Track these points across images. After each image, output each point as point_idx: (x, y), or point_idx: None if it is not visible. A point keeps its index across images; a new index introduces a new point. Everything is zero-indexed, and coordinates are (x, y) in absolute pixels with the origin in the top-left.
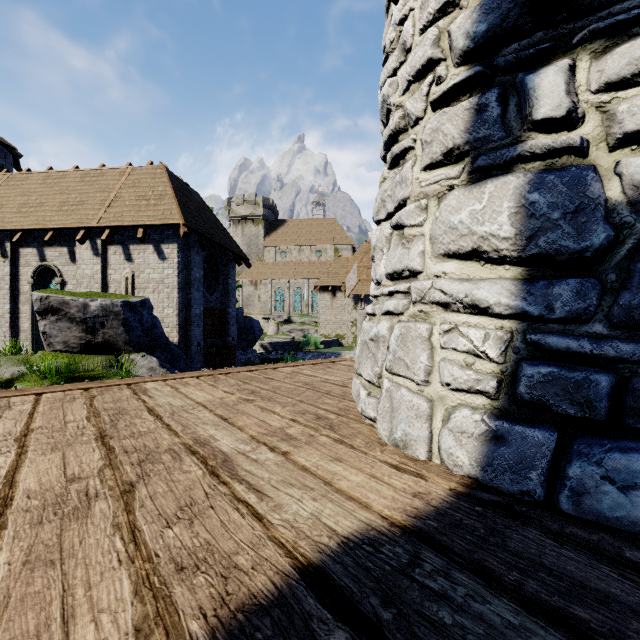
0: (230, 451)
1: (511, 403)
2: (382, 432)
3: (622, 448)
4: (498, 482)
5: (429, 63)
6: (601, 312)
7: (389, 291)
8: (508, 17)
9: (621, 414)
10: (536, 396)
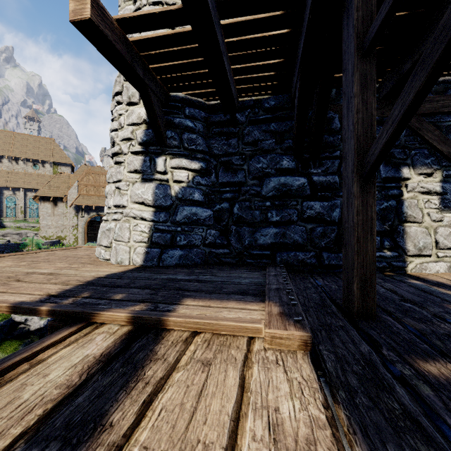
0: (50, 272)
1: (151, 244)
2: (113, 261)
3: (172, 250)
4: (147, 264)
5: (130, 138)
6: (170, 220)
7: (115, 212)
8: (151, 140)
9: (173, 243)
10: (156, 241)
